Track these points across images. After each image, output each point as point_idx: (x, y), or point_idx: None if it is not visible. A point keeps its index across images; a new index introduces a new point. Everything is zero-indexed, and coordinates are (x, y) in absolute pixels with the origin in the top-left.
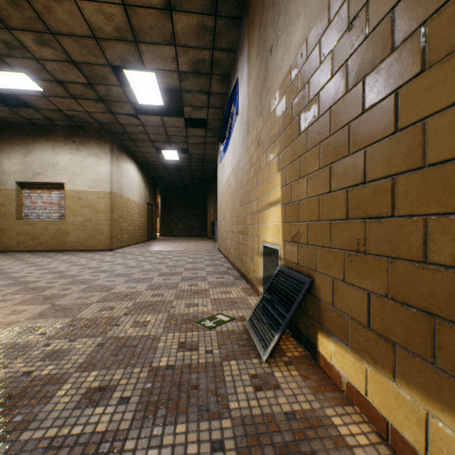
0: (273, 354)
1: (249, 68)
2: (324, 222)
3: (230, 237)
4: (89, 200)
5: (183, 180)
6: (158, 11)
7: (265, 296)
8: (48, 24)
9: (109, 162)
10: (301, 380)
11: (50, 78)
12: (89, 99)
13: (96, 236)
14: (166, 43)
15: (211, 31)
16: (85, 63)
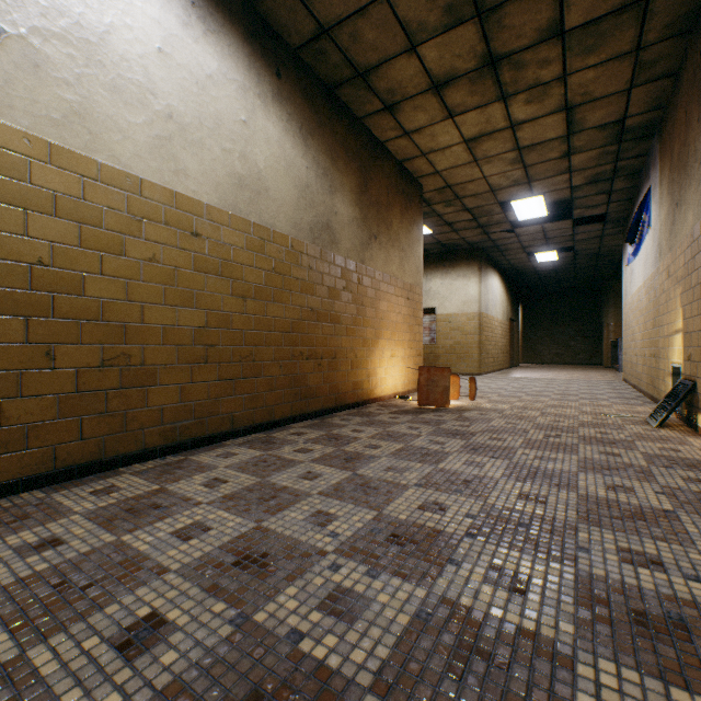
0: (663, 428)
1: (660, 195)
2: (698, 347)
3: (641, 362)
4: (458, 323)
5: (559, 282)
6: (556, 160)
7: (664, 401)
8: (458, 195)
9: (477, 281)
10: (677, 433)
11: (442, 224)
12: (468, 228)
13: (464, 359)
14: (559, 174)
15: (613, 152)
16: (476, 207)
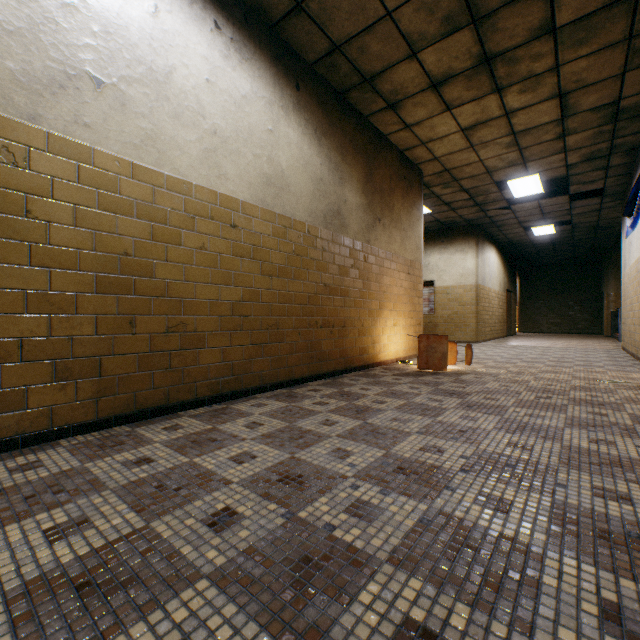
0: None
1: None
2: None
3: (638, 331)
4: (456, 295)
5: (556, 254)
6: (550, 141)
7: None
8: (455, 177)
9: (474, 255)
10: None
11: (440, 203)
12: (466, 207)
13: (461, 328)
14: (554, 154)
15: (609, 131)
16: (473, 188)
